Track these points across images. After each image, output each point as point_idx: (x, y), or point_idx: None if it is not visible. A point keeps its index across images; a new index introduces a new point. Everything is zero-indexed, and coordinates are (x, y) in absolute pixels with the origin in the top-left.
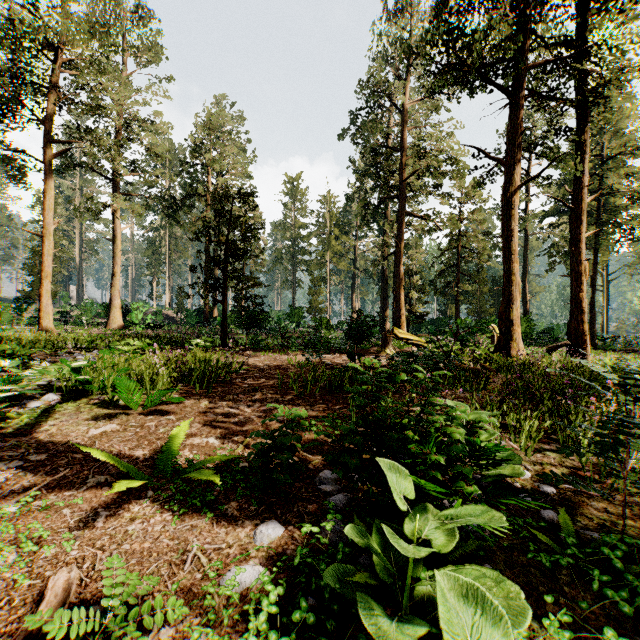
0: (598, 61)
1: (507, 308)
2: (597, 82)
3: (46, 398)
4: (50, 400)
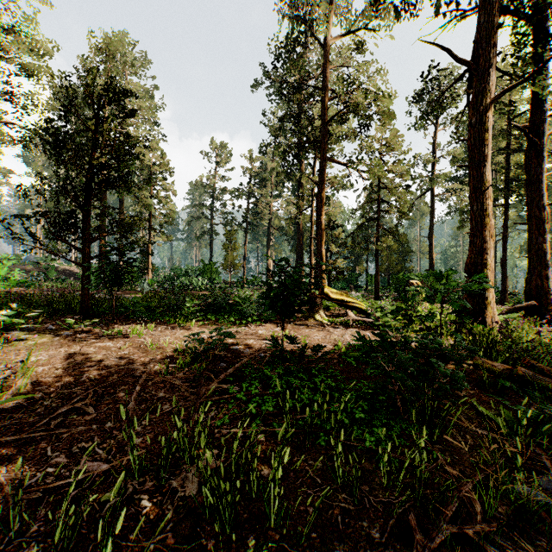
0: None
1: (479, 260)
2: None
3: None
4: None
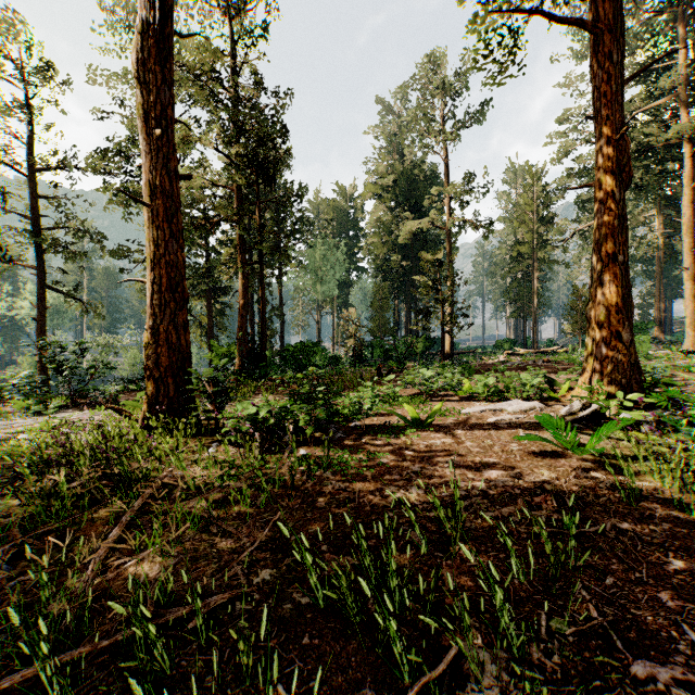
0: None
1: None
2: None
3: None
4: None
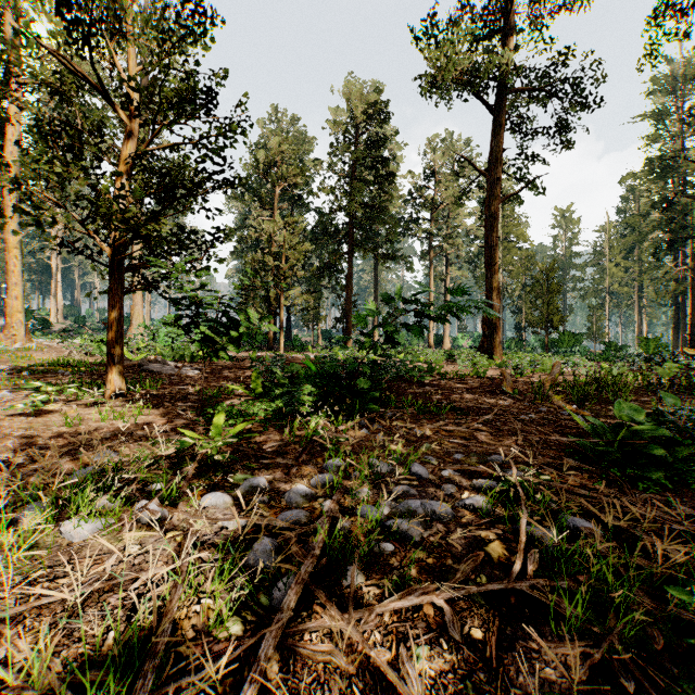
0: None
1: None
2: None
3: None
4: None
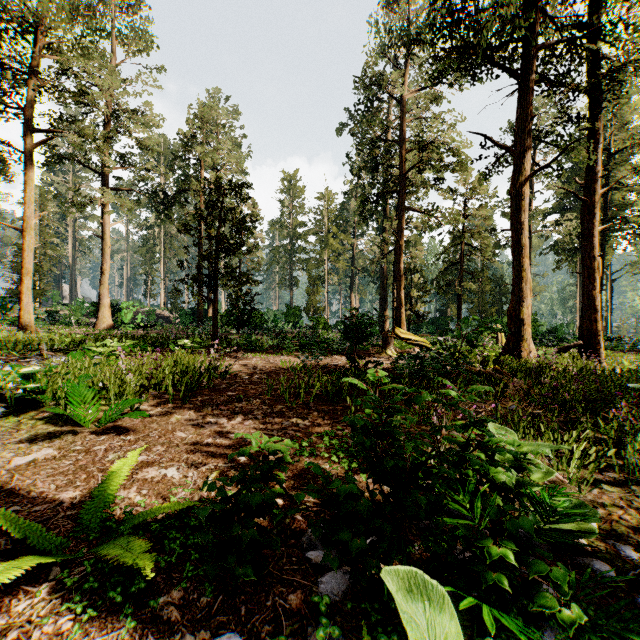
0: (615, 41)
1: (517, 306)
2: (612, 65)
3: None
4: None
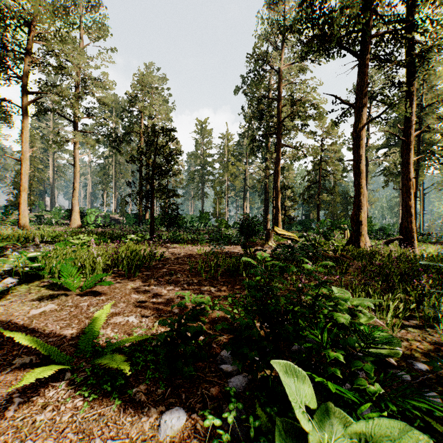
0: (424, 32)
1: (357, 212)
2: (422, 48)
3: (6, 281)
4: (9, 283)
